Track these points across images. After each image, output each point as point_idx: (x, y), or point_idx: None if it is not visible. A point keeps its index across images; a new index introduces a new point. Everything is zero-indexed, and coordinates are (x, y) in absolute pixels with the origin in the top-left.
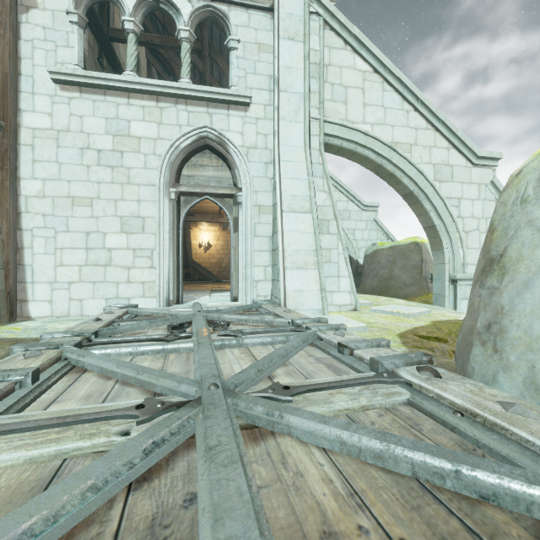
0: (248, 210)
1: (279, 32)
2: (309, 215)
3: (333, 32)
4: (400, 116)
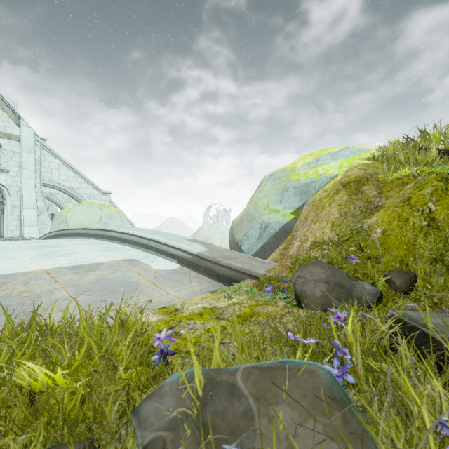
0: (9, 207)
1: (23, 150)
2: (35, 210)
3: (46, 151)
4: (74, 178)
